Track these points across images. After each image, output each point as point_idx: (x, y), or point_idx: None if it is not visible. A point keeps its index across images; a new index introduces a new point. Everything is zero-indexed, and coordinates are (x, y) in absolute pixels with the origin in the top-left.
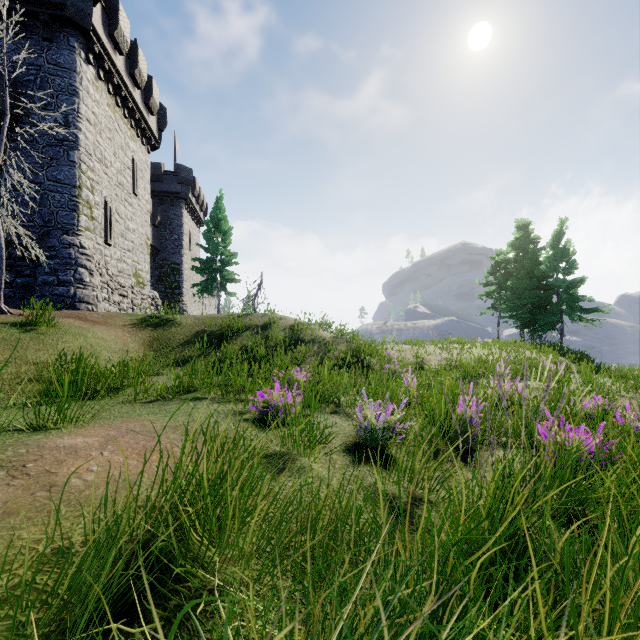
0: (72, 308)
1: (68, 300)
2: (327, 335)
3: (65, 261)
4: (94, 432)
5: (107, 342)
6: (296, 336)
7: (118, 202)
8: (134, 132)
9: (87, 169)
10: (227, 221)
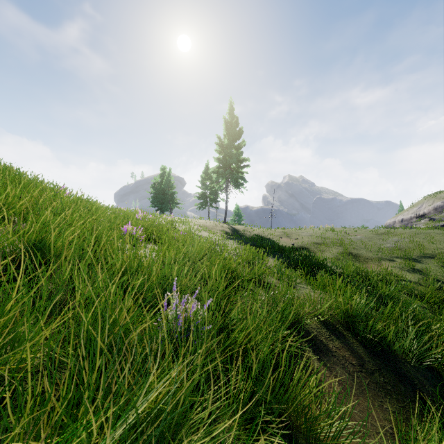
0: None
1: None
2: None
3: None
4: None
5: None
6: None
7: None
8: None
9: None
10: None
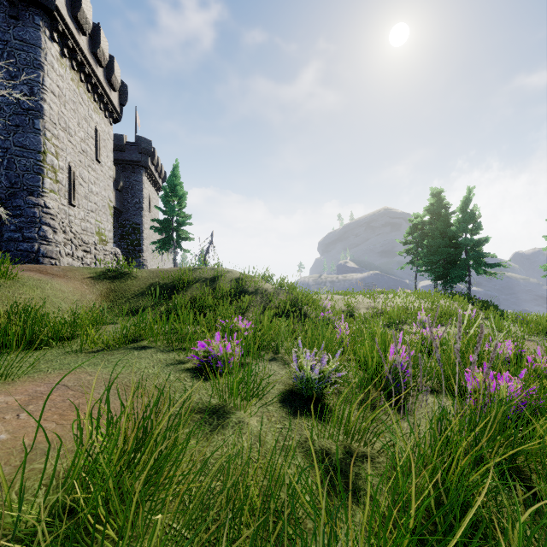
0: (36, 262)
1: (32, 255)
2: (269, 287)
3: (30, 219)
4: (21, 389)
5: (65, 293)
6: (241, 288)
7: (82, 167)
8: (97, 105)
9: (52, 136)
10: (182, 187)
